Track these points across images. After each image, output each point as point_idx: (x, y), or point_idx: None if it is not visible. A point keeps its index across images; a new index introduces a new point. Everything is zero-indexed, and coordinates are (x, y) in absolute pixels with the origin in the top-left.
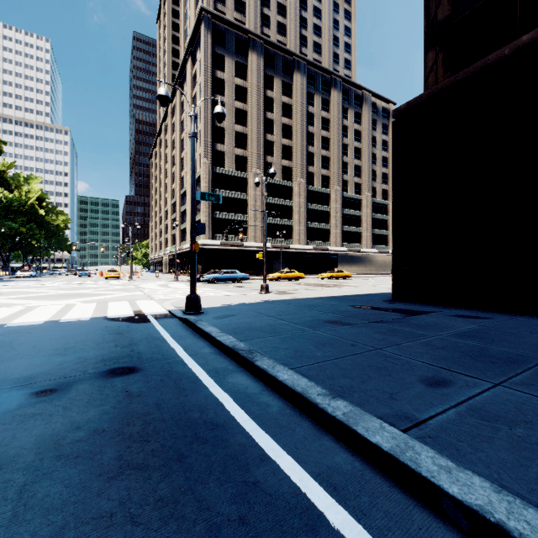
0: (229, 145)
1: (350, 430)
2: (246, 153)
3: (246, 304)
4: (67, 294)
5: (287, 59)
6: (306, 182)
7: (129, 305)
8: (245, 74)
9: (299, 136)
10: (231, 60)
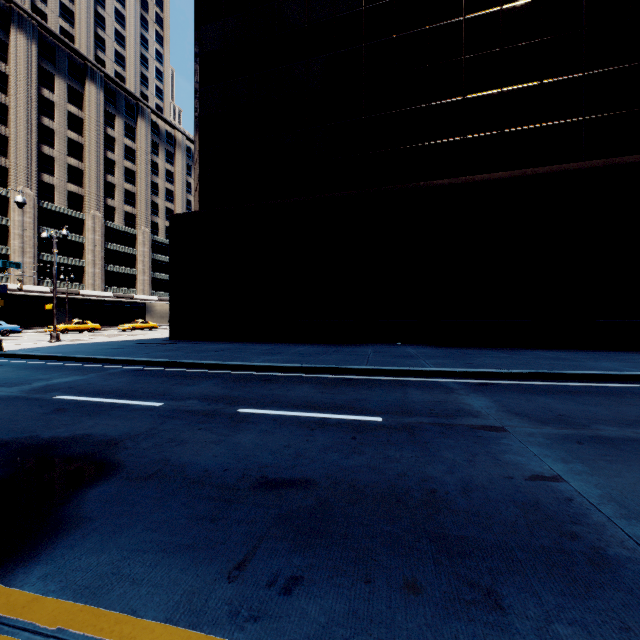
0: None
1: (109, 359)
2: (7, 162)
3: (44, 347)
4: None
5: (75, 59)
6: (104, 217)
7: None
8: (4, 54)
9: (94, 160)
10: None
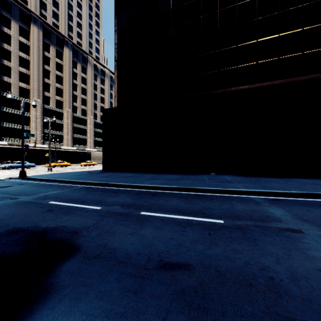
0: (15, 79)
1: (74, 181)
2: (29, 87)
3: (45, 174)
4: None
5: (59, 37)
6: (72, 111)
7: None
8: (28, 36)
9: (68, 84)
10: (16, 24)
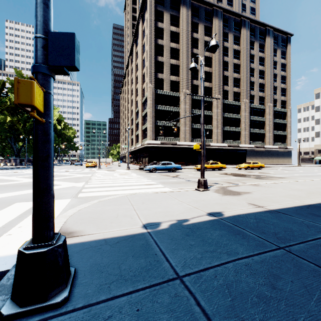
0: (167, 73)
1: None
2: (178, 79)
3: (186, 233)
4: (20, 184)
5: (208, 9)
6: (222, 98)
7: (16, 215)
8: (177, 23)
9: (217, 64)
10: (168, 14)
